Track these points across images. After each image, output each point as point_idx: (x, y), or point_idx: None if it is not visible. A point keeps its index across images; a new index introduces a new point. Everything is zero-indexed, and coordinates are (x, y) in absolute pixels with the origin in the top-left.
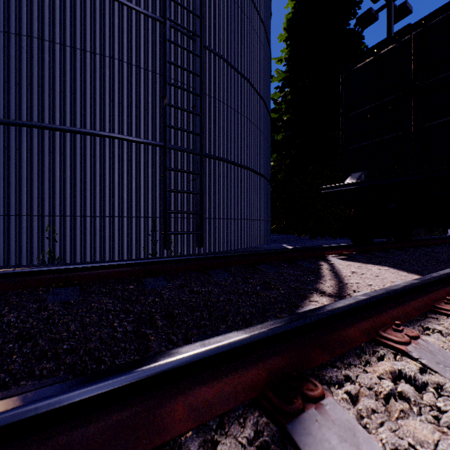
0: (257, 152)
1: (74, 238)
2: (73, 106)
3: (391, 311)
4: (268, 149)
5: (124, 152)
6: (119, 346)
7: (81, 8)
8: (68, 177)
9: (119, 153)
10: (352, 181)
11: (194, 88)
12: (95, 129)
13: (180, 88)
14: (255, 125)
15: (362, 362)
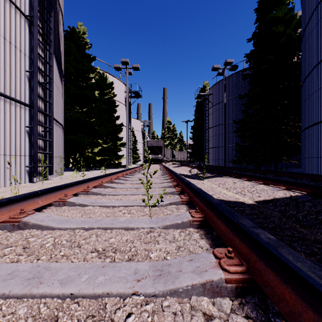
0: None
1: None
2: None
3: (251, 178)
4: None
5: None
6: None
7: None
8: None
9: None
10: None
11: None
12: None
13: None
14: None
15: (239, 179)
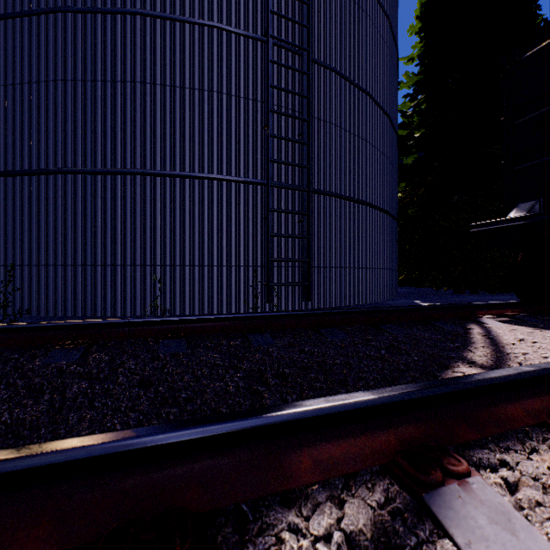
0: (379, 183)
1: (173, 288)
2: (173, 149)
3: None
4: (394, 177)
5: (223, 194)
6: (233, 400)
7: (181, 43)
8: (168, 224)
9: (218, 196)
10: (519, 215)
11: (300, 113)
12: (194, 171)
13: (284, 115)
14: (377, 148)
15: (525, 447)
